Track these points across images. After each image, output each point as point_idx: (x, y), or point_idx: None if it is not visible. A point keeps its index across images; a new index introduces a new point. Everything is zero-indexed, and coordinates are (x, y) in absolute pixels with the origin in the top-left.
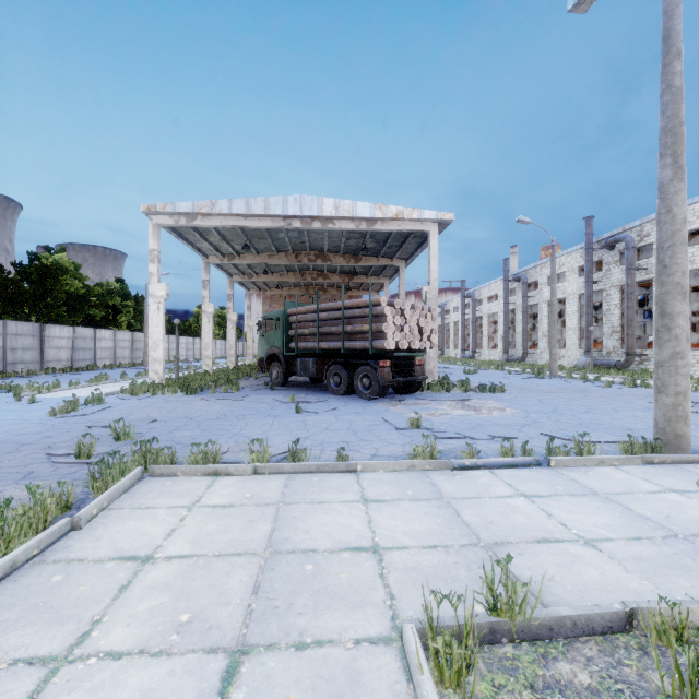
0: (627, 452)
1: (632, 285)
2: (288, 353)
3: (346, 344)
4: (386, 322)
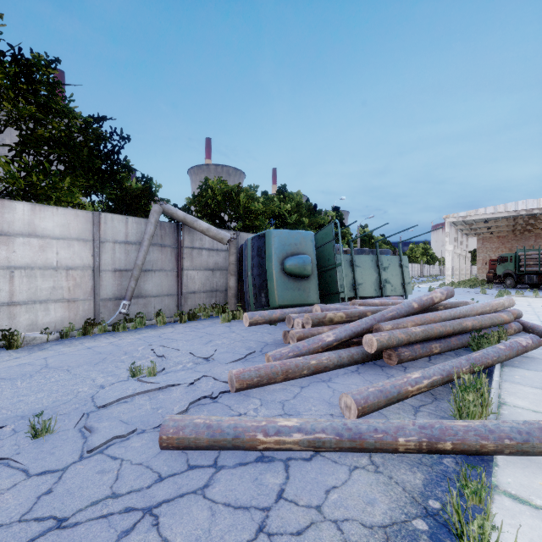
0: None
1: None
2: (519, 273)
3: None
4: None
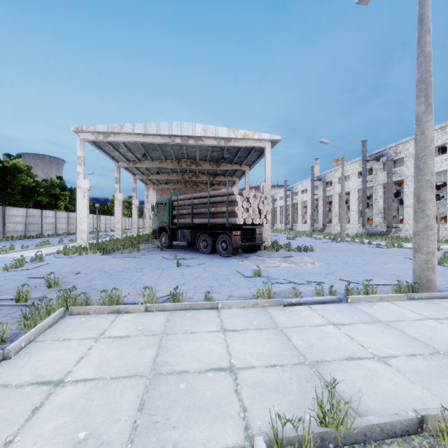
0: (397, 292)
1: (391, 183)
2: (172, 226)
3: (211, 220)
4: (237, 206)
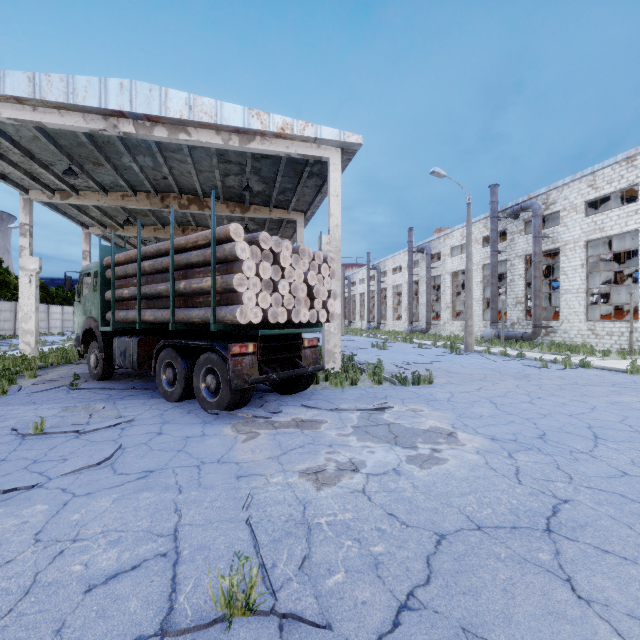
0: None
1: (540, 254)
2: (103, 328)
3: (179, 314)
4: (240, 272)
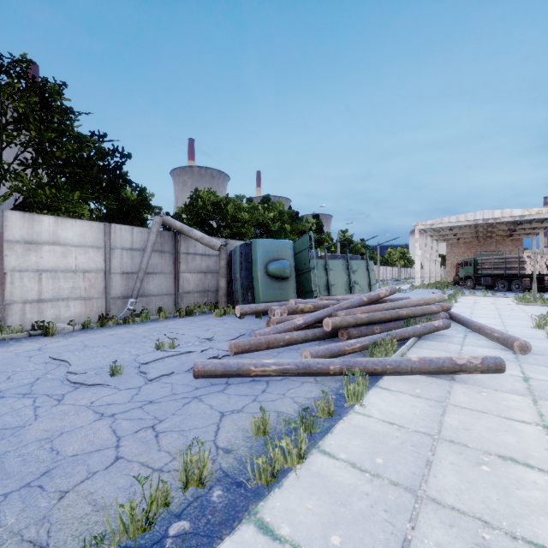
0: None
1: None
2: (477, 275)
3: (507, 272)
4: (525, 264)
